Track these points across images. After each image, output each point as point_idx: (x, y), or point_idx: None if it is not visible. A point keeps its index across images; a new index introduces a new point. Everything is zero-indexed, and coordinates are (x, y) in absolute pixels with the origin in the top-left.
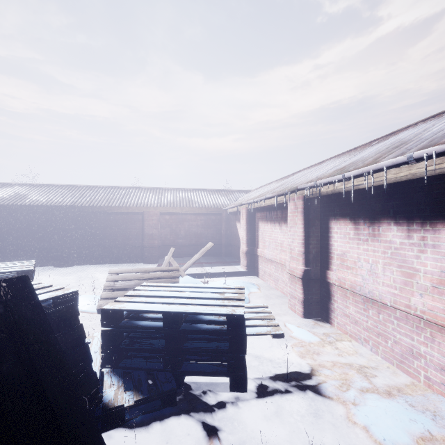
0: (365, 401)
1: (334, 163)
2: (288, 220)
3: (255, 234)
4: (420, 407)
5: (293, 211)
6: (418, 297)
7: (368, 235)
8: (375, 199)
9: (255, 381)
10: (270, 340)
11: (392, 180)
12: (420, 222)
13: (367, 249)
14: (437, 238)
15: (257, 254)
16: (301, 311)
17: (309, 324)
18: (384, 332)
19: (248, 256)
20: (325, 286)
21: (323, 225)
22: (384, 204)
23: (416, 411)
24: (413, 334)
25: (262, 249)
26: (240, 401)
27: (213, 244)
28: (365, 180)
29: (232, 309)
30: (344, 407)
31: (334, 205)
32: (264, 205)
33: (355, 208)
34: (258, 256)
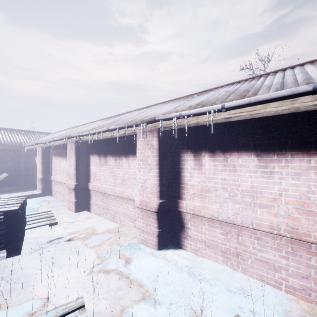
0: (90, 236)
1: (97, 124)
2: (68, 155)
3: (50, 165)
4: (112, 231)
5: (70, 150)
6: (118, 188)
7: (104, 162)
8: (106, 145)
9: (28, 248)
10: (48, 228)
11: (107, 137)
12: (118, 156)
13: (103, 169)
14: (122, 162)
15: (51, 180)
16: (74, 208)
17: (77, 215)
18: (109, 207)
19: (43, 181)
20: (88, 192)
21: (87, 158)
22: (109, 148)
23: (110, 233)
24: (116, 204)
25: (54, 175)
26: (14, 259)
27: (7, 174)
28: (96, 136)
29: (9, 208)
30: (79, 242)
31: (91, 147)
32: (54, 145)
33: (99, 149)
34: (52, 181)
